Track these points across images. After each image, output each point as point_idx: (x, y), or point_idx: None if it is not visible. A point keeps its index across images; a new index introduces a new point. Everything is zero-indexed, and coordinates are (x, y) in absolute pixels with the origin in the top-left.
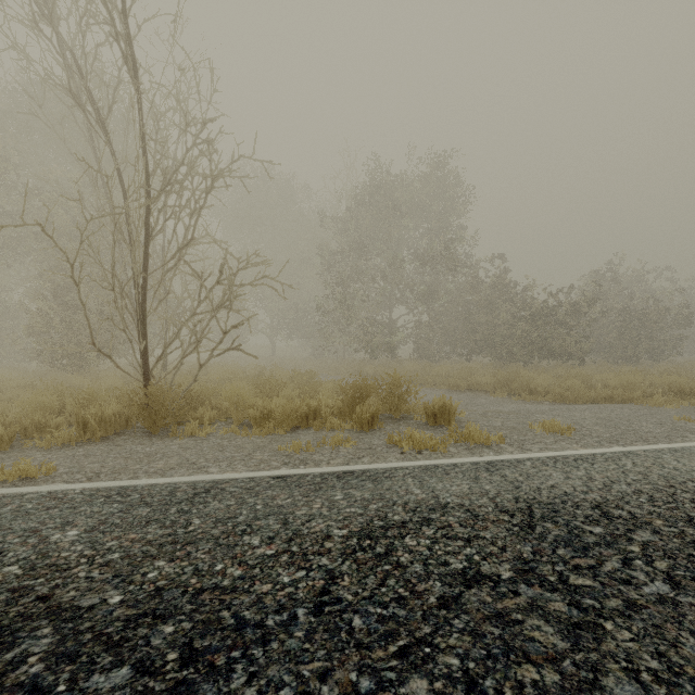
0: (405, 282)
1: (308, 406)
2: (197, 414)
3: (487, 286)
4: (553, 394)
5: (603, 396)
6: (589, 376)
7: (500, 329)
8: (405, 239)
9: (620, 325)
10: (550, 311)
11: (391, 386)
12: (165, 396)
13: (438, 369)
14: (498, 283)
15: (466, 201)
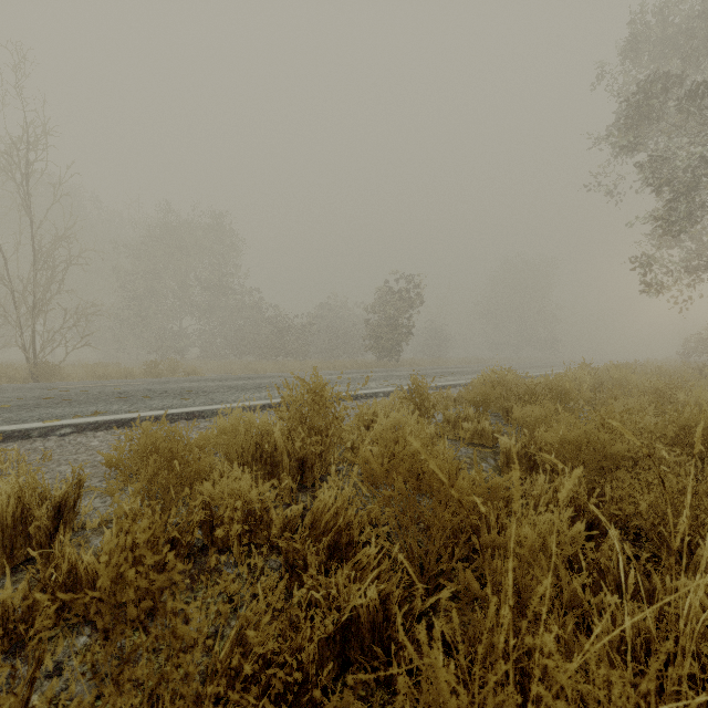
0: (192, 302)
1: (128, 372)
2: (63, 377)
3: (251, 308)
4: (263, 371)
5: (283, 371)
6: (285, 363)
7: (259, 338)
8: (193, 267)
9: (330, 337)
10: (285, 328)
11: (170, 363)
12: (54, 366)
13: (210, 363)
14: (259, 308)
15: (239, 248)
